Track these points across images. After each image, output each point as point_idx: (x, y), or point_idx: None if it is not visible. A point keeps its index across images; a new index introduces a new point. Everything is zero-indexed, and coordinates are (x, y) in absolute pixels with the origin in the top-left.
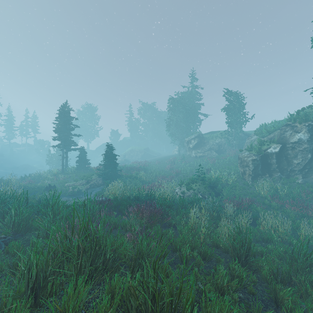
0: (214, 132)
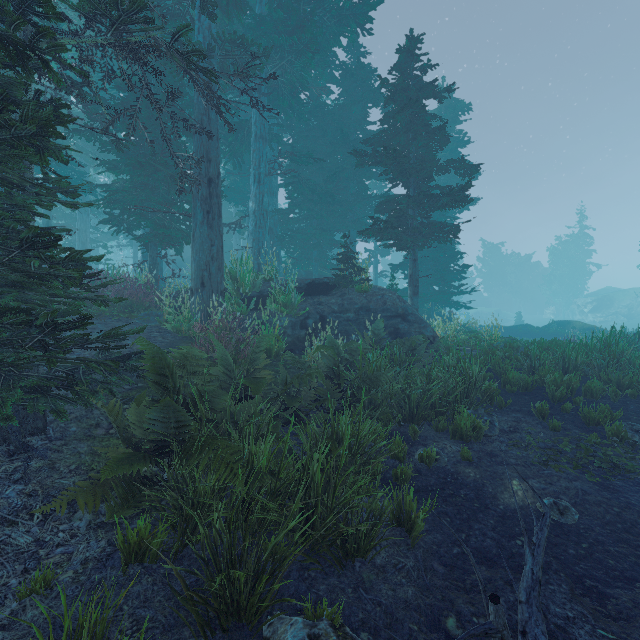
0: (620, 292)
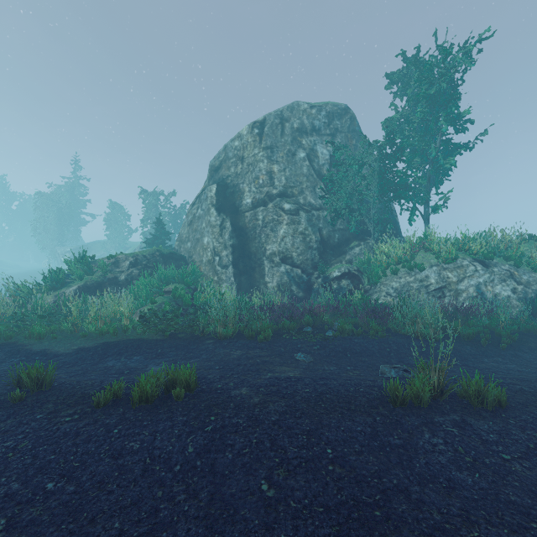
0: (100, 243)
